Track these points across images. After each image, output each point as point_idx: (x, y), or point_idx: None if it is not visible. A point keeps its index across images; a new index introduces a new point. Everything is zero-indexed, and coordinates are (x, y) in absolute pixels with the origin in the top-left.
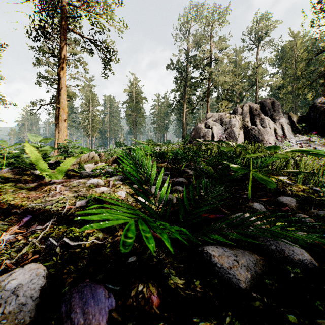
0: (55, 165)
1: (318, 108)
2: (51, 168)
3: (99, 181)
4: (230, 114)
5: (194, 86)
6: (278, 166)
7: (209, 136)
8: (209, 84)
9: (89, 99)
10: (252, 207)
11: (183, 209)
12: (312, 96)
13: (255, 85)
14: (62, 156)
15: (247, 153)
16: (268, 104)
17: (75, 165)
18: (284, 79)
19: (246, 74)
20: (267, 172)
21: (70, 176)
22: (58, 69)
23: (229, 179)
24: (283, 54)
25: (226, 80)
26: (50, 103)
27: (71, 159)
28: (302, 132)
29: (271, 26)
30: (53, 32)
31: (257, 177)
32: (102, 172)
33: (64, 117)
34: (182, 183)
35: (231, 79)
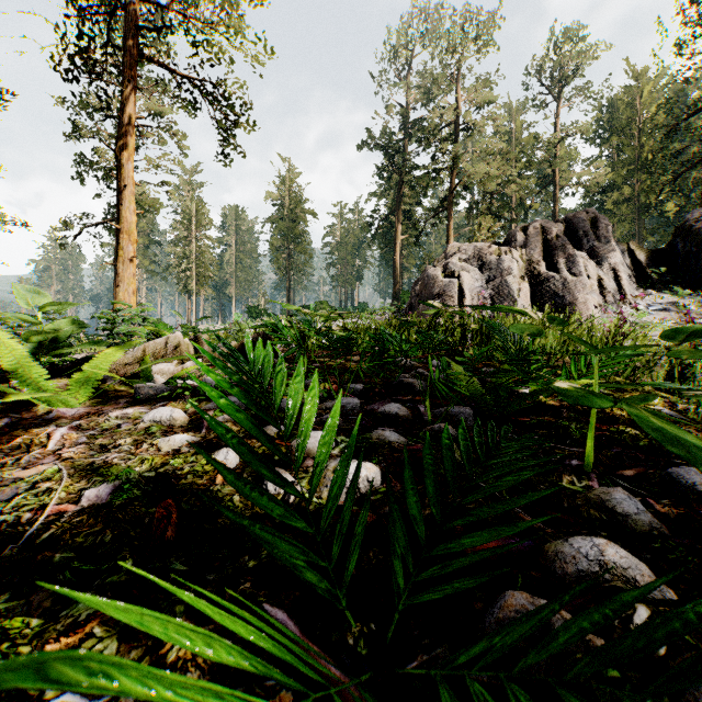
0: (76, 368)
1: (695, 233)
2: (69, 375)
3: (175, 415)
4: (500, 245)
5: (420, 185)
6: (629, 368)
7: (453, 294)
8: (453, 181)
9: (189, 214)
10: (609, 508)
11: (404, 535)
12: (676, 207)
13: (552, 184)
14: (96, 343)
15: (579, 341)
16: (583, 224)
17: (132, 367)
18: (614, 171)
19: (533, 160)
20: (644, 398)
21: (108, 397)
22: (116, 145)
23: (519, 407)
24: (613, 115)
25: (488, 172)
26: (103, 221)
27: (115, 353)
28: (661, 286)
29: (588, 55)
30: (104, 61)
31: (650, 429)
32: (190, 387)
33: (129, 251)
34: (397, 417)
35: (501, 170)
